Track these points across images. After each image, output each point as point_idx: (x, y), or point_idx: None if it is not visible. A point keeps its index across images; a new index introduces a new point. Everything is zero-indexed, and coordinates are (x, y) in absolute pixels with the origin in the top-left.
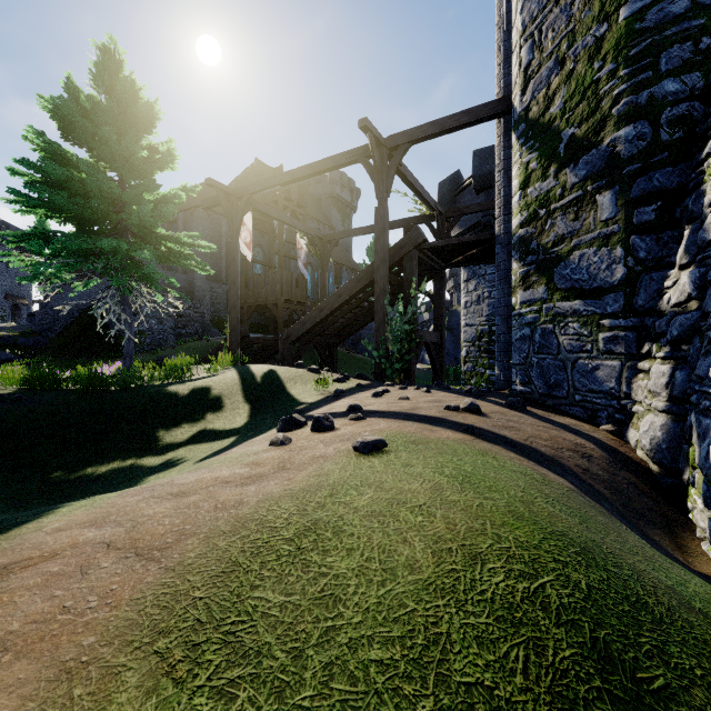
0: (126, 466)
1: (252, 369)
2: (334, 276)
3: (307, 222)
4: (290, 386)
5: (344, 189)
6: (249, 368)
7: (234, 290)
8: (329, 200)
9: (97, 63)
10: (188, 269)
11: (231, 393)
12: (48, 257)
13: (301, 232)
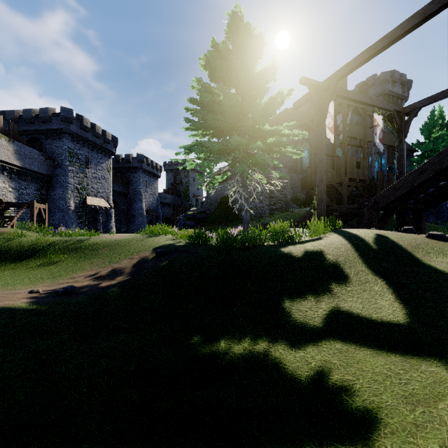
0: (258, 353)
1: (355, 233)
2: (387, 157)
3: (360, 119)
4: (422, 256)
5: (395, 84)
6: (349, 232)
7: (322, 166)
8: (380, 97)
9: (228, 24)
10: (276, 167)
11: (349, 260)
12: (203, 159)
13: (379, 109)
